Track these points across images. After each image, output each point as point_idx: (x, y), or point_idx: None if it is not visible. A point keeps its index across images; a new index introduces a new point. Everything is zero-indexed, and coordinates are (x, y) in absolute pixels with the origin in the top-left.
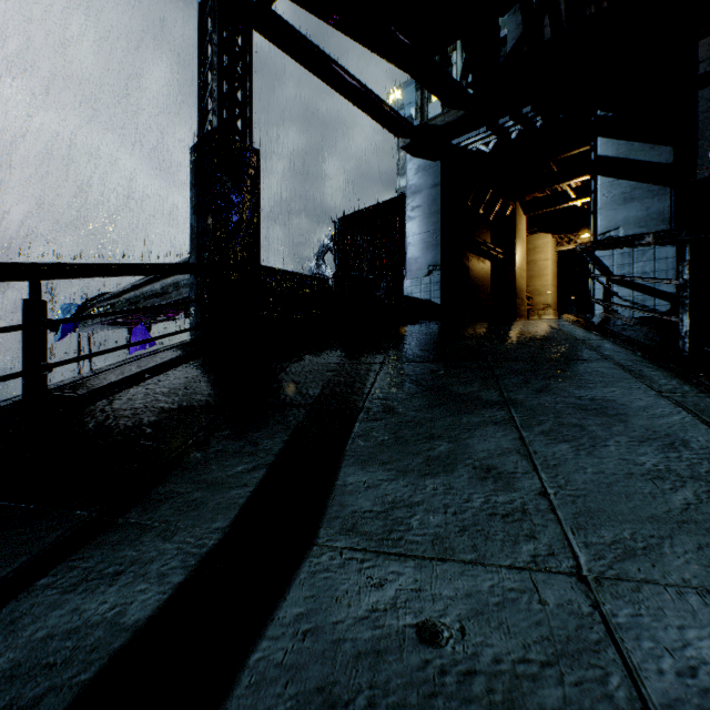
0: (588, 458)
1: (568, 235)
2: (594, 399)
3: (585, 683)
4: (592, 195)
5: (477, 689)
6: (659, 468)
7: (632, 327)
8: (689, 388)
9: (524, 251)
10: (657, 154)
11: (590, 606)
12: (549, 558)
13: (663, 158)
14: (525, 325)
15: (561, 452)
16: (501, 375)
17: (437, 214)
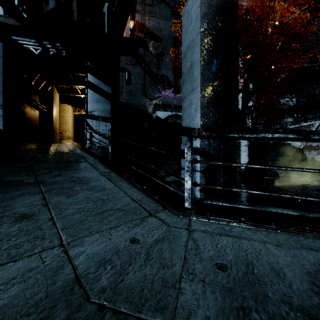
0: (73, 200)
1: (79, 108)
2: (79, 177)
3: (57, 281)
4: (86, 95)
5: (2, 316)
6: (96, 198)
7: (97, 149)
8: (109, 171)
9: (58, 110)
10: (107, 89)
11: (64, 253)
12: (50, 243)
13: (109, 91)
14: (54, 146)
15: (62, 200)
16: (38, 169)
17: (0, 74)
